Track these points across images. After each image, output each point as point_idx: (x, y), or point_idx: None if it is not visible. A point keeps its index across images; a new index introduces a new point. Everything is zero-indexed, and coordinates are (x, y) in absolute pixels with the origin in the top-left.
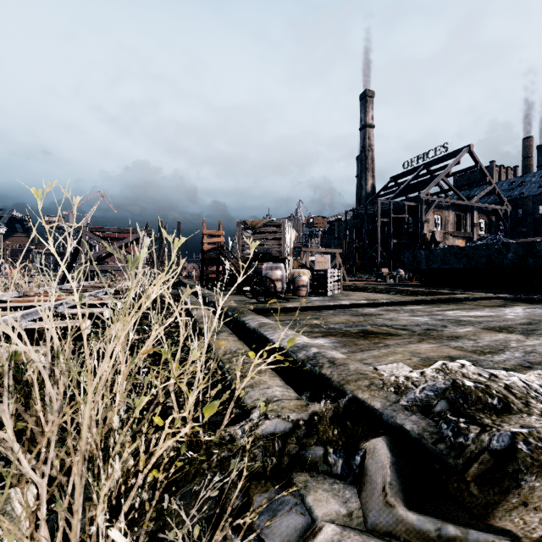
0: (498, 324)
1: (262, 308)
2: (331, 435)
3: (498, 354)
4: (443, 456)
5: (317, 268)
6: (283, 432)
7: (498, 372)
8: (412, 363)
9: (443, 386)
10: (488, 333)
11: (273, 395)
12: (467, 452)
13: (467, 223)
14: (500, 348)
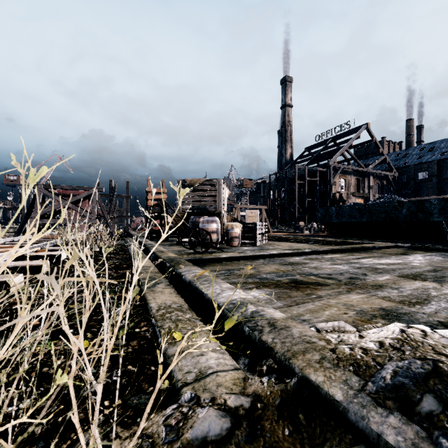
0: (410, 272)
1: (198, 259)
2: (281, 438)
3: (426, 304)
4: None
5: (247, 221)
6: (218, 436)
7: None
8: (349, 318)
9: (422, 371)
10: (405, 281)
11: (208, 366)
12: None
13: (365, 185)
14: (424, 297)
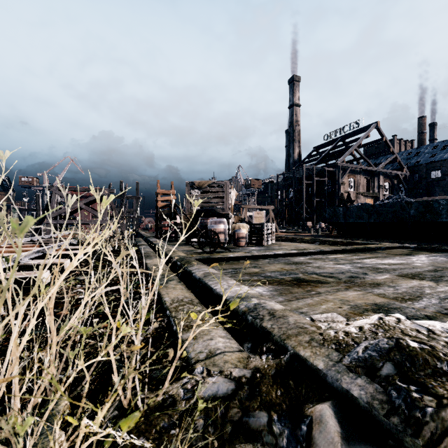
0: (410, 271)
1: (207, 258)
2: (274, 397)
3: (417, 301)
4: (398, 432)
5: (254, 222)
6: (225, 394)
7: (433, 326)
8: (343, 312)
9: (386, 346)
10: (403, 280)
11: (216, 348)
12: (426, 431)
13: (375, 185)
14: (418, 295)
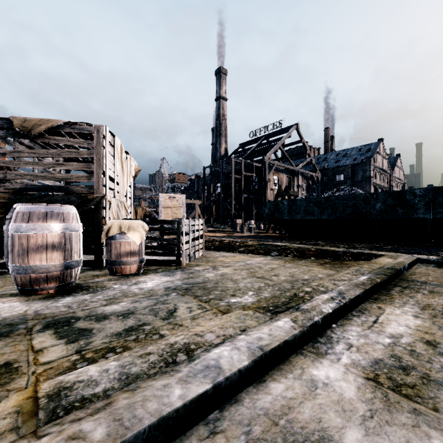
0: None
1: None
2: None
3: None
4: None
5: (162, 217)
6: None
7: None
8: None
9: None
10: None
11: None
12: None
13: (295, 184)
14: None
